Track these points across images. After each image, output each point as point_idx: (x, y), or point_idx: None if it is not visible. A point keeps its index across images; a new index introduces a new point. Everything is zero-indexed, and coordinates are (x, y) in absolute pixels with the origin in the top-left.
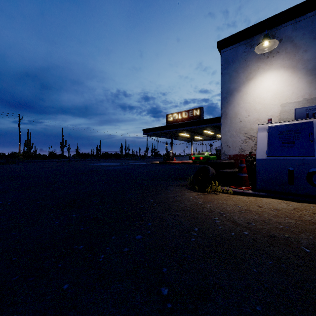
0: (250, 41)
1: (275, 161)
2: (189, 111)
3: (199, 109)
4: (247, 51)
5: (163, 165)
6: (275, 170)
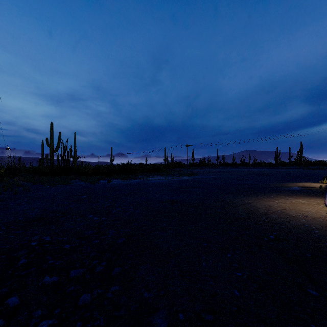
0: None
1: None
2: None
3: None
4: None
5: None
6: None
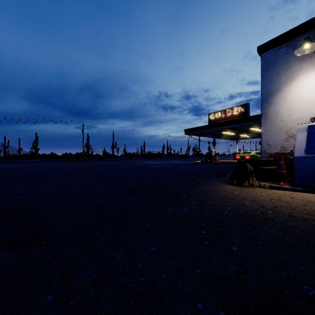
0: (291, 43)
1: (314, 159)
2: (233, 109)
3: (245, 105)
4: (289, 52)
5: (205, 164)
6: (314, 167)
